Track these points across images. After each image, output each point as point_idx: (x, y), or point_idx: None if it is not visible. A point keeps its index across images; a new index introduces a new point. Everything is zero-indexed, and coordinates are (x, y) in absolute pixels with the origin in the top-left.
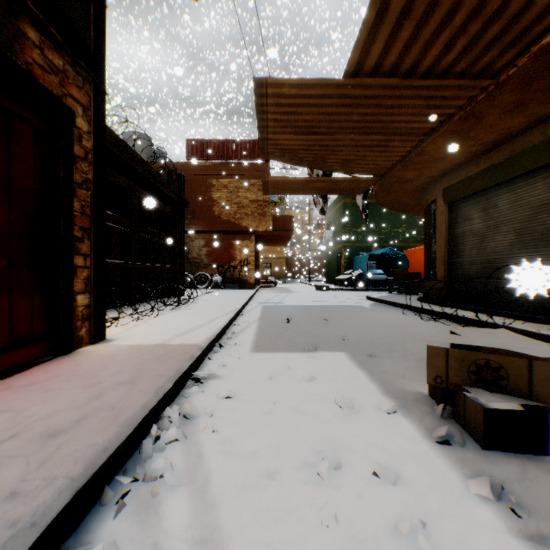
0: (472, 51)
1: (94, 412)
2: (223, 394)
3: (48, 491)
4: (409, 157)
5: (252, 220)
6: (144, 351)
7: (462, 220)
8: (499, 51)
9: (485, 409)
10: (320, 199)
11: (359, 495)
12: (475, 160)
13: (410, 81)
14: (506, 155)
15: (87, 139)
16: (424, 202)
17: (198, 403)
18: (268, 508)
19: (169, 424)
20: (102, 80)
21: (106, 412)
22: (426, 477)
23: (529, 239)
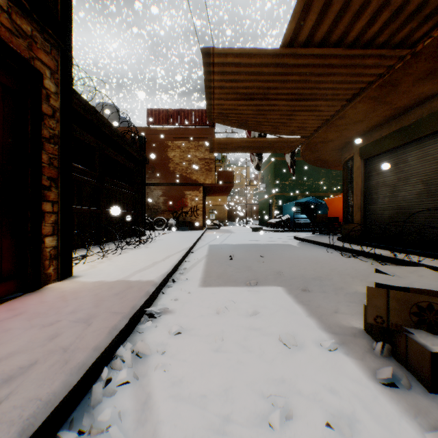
0: (394, 22)
1: (45, 355)
2: (175, 329)
3: None
4: (332, 120)
5: (200, 174)
6: (105, 288)
7: (376, 173)
8: (418, 22)
9: (432, 353)
10: (257, 157)
11: None
12: (388, 123)
13: (338, 50)
14: (415, 118)
15: (54, 99)
16: (342, 159)
17: (150, 339)
18: None
19: (122, 363)
20: (69, 48)
21: (58, 355)
22: (381, 428)
23: (436, 189)
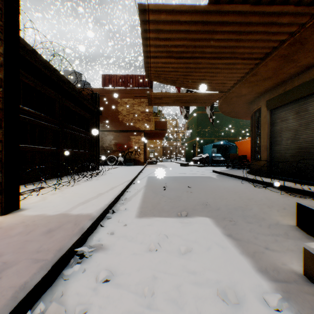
0: None
1: None
2: (102, 276)
3: None
4: (246, 77)
5: (142, 123)
6: (42, 223)
7: (280, 120)
8: None
9: None
10: (184, 109)
11: None
12: (291, 79)
13: (259, 7)
14: None
15: None
16: (251, 110)
17: (73, 291)
18: None
19: None
20: None
21: None
22: None
23: None
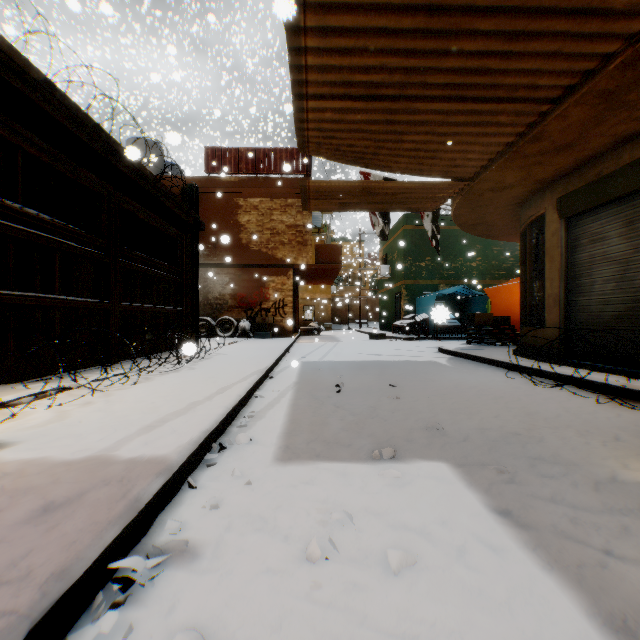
0: None
1: None
2: None
3: None
4: (517, 146)
5: (289, 250)
6: (38, 485)
7: (589, 241)
8: None
9: None
10: (379, 220)
11: None
12: (615, 150)
13: None
14: None
15: None
16: (522, 220)
17: None
18: None
19: None
20: None
21: None
22: None
23: None
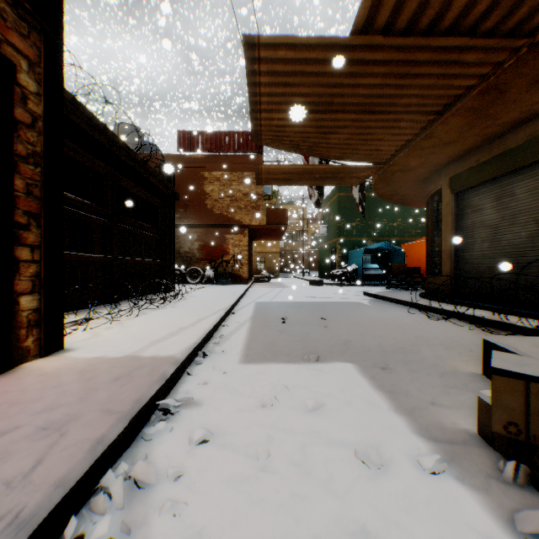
0: None
1: None
2: (198, 435)
3: None
4: (415, 141)
5: (245, 213)
6: (104, 368)
7: (472, 211)
8: None
9: None
10: (316, 191)
11: None
12: (488, 144)
13: (429, 40)
14: (526, 137)
15: (35, 102)
16: (426, 193)
17: (160, 452)
18: None
19: (108, 500)
20: (57, 32)
21: None
22: None
23: None
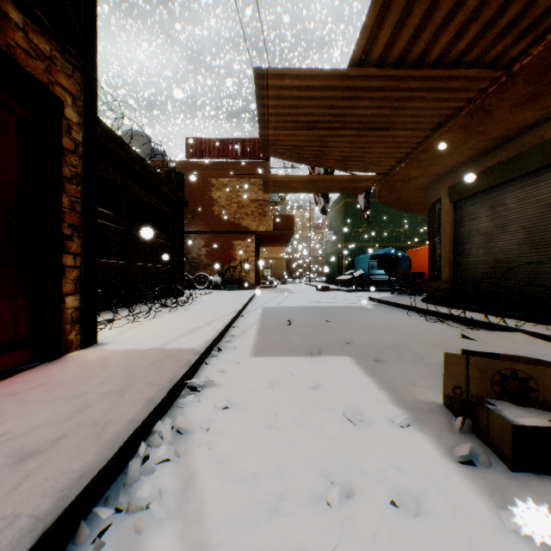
0: (485, 38)
1: (74, 428)
2: (221, 404)
3: (5, 536)
4: (414, 154)
5: (252, 220)
6: (137, 357)
7: (468, 219)
8: (514, 38)
9: (514, 426)
10: (322, 198)
11: (376, 530)
12: (482, 157)
13: (418, 71)
14: (515, 152)
15: (77, 131)
16: (428, 201)
17: (193, 415)
18: (271, 548)
19: (160, 440)
20: (94, 69)
21: (89, 428)
22: (452, 506)
23: (540, 238)
